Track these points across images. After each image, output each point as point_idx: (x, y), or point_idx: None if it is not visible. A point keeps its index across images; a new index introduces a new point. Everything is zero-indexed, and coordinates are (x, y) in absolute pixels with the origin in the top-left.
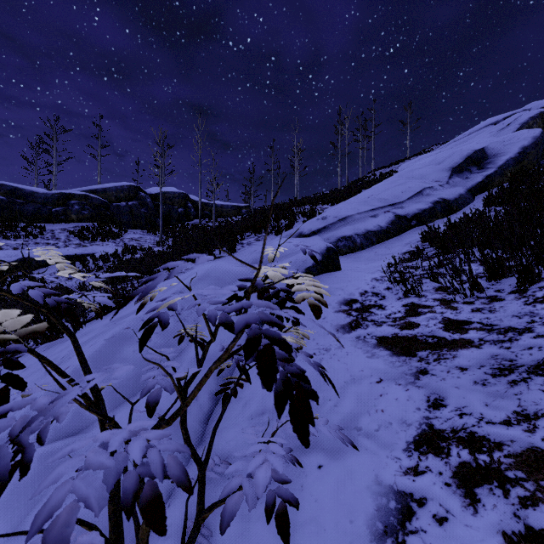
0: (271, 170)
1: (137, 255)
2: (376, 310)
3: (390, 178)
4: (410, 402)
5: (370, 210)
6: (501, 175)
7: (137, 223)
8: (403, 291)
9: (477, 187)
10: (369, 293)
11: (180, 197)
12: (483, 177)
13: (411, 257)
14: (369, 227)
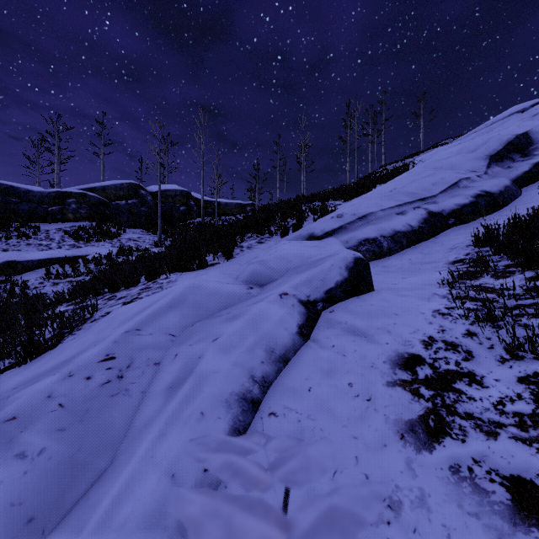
0: (277, 166)
1: (132, 257)
2: (466, 387)
3: (413, 170)
4: None
5: (395, 206)
6: None
7: (137, 222)
8: (502, 343)
9: (523, 177)
10: (439, 343)
11: (182, 195)
12: (530, 165)
13: (476, 272)
14: (397, 227)
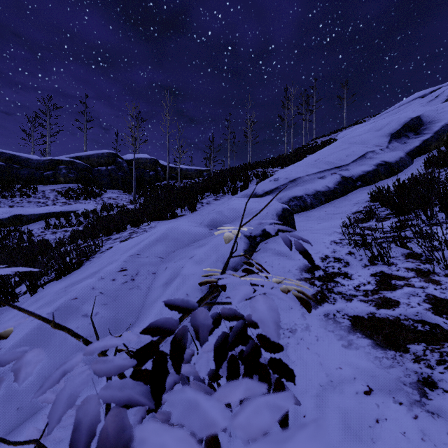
0: (228, 139)
1: (113, 212)
2: (341, 280)
3: (334, 144)
4: (428, 445)
5: (318, 172)
6: (437, 140)
7: (115, 184)
8: (367, 257)
9: (415, 151)
10: (330, 258)
11: (151, 162)
12: (420, 141)
13: (366, 218)
14: (318, 187)
